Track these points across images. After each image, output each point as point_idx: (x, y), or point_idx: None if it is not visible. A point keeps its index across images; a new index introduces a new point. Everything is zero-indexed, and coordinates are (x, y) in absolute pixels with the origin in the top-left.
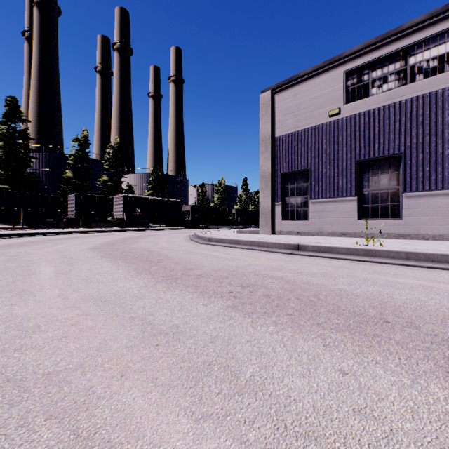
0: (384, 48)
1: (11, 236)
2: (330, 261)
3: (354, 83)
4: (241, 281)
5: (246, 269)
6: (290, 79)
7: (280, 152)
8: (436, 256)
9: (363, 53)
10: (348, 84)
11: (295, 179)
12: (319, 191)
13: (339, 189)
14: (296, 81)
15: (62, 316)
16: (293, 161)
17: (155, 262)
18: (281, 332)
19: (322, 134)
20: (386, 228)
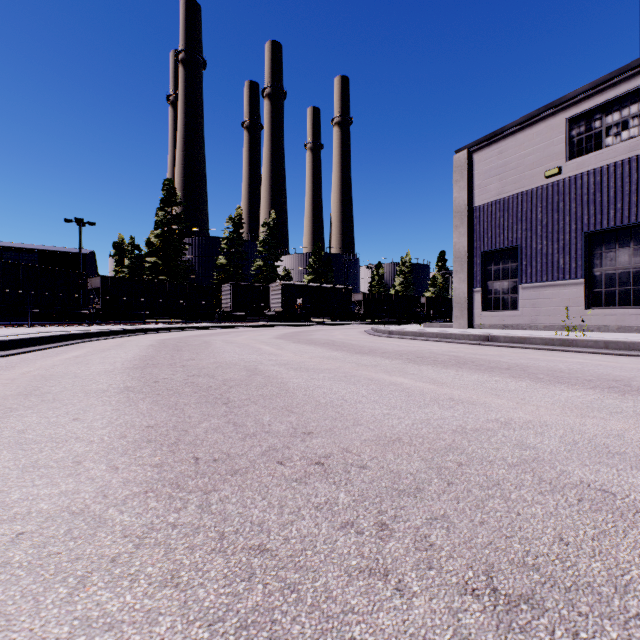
0: (623, 84)
1: (187, 329)
2: (516, 349)
3: (581, 132)
4: (417, 355)
5: (424, 351)
6: (492, 134)
7: (481, 225)
8: (637, 344)
9: (593, 94)
10: (572, 134)
11: (500, 258)
12: (532, 273)
13: (559, 270)
14: (501, 135)
15: (309, 360)
16: (497, 236)
17: (342, 346)
18: (434, 368)
19: (536, 200)
20: (625, 319)
